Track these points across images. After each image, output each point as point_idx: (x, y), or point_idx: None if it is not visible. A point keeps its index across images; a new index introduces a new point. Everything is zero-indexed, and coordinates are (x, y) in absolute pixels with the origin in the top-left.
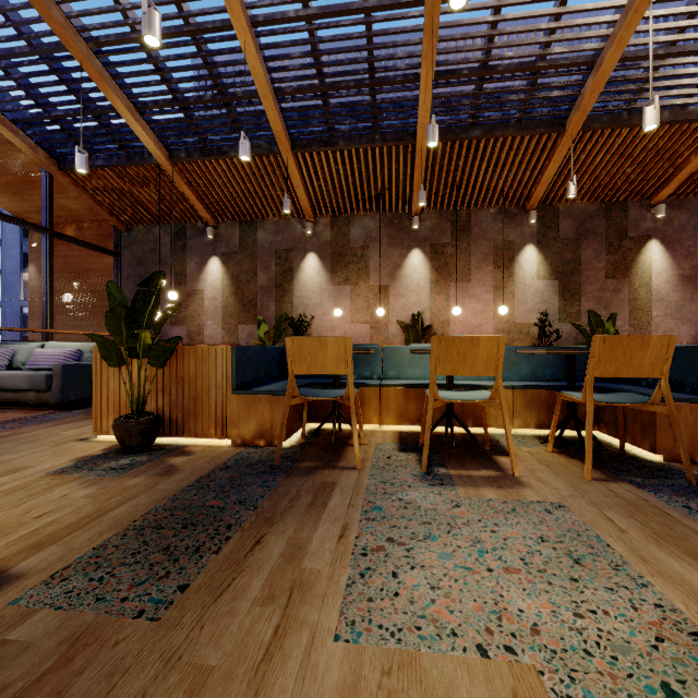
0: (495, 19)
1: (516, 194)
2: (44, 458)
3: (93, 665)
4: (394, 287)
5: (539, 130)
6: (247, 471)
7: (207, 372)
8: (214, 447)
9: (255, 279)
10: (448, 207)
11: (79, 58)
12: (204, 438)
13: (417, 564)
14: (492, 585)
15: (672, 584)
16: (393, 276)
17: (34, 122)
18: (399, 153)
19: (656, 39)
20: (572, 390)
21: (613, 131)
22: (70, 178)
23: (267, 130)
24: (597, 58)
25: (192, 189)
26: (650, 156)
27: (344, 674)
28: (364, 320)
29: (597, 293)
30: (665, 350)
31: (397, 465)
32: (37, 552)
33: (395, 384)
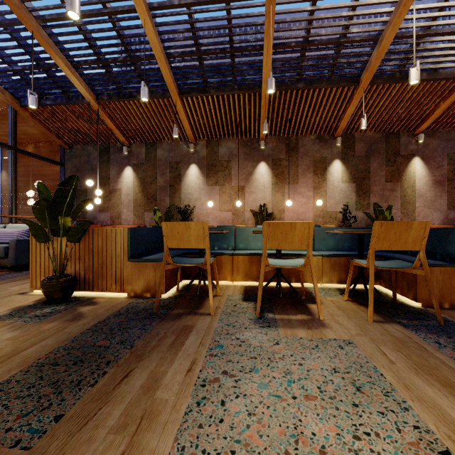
0: (312, 8)
1: (328, 126)
2: None
3: None
4: (248, 187)
5: (342, 84)
6: (132, 317)
7: (110, 246)
8: (114, 299)
9: (156, 181)
10: (284, 135)
11: (30, 29)
12: (108, 292)
13: (241, 393)
14: (294, 411)
15: (426, 407)
16: (247, 180)
17: (2, 74)
18: (251, 98)
19: (417, 24)
20: (361, 258)
21: (390, 85)
22: (28, 112)
23: (162, 81)
24: (379, 36)
25: (112, 120)
26: (414, 102)
27: None
28: (228, 209)
29: (380, 192)
30: (423, 231)
31: (240, 311)
32: None
33: (243, 253)
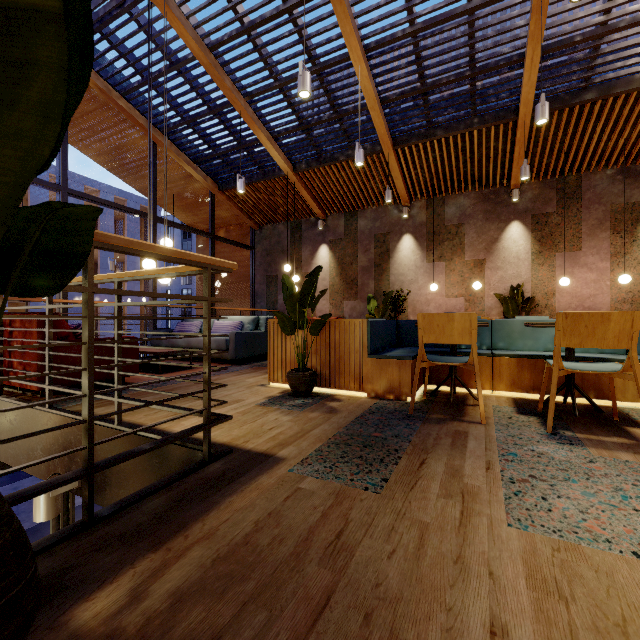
0: None
1: None
2: (247, 395)
3: (355, 507)
4: (490, 260)
5: None
6: (389, 416)
7: (348, 340)
8: (355, 397)
9: (357, 261)
10: (553, 175)
11: (239, 110)
12: (345, 390)
13: (562, 495)
14: (639, 519)
15: None
16: (489, 250)
17: (206, 160)
18: (498, 131)
19: None
20: None
21: None
22: (225, 195)
23: (372, 134)
24: None
25: (308, 191)
26: None
27: (522, 544)
28: (459, 293)
29: None
30: None
31: (520, 424)
32: (284, 448)
33: (507, 354)
